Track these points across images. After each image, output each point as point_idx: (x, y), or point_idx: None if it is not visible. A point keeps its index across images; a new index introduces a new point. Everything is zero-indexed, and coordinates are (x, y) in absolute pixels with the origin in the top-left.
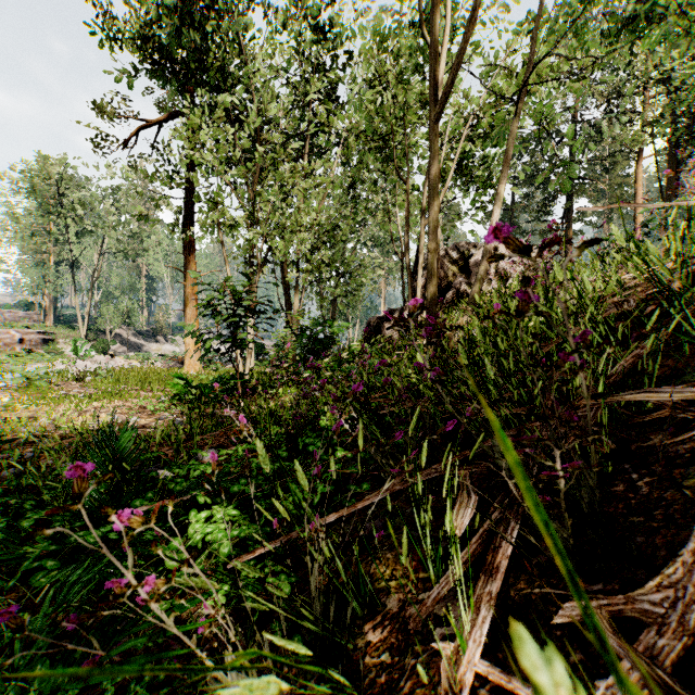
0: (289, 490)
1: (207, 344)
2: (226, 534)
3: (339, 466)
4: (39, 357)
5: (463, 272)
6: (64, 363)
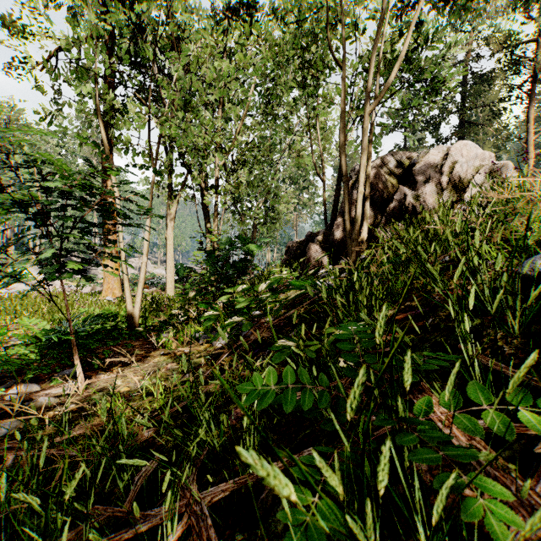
0: None
1: None
2: None
3: None
4: None
5: (401, 184)
6: None
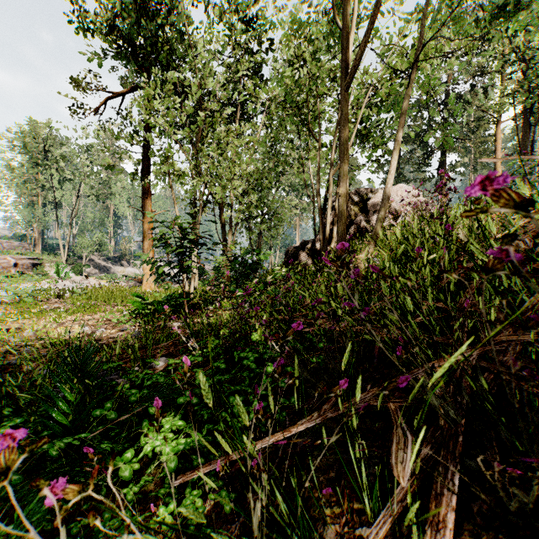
0: (227, 398)
1: (160, 270)
2: (173, 449)
3: (270, 380)
4: (29, 278)
5: (362, 211)
6: (49, 282)
